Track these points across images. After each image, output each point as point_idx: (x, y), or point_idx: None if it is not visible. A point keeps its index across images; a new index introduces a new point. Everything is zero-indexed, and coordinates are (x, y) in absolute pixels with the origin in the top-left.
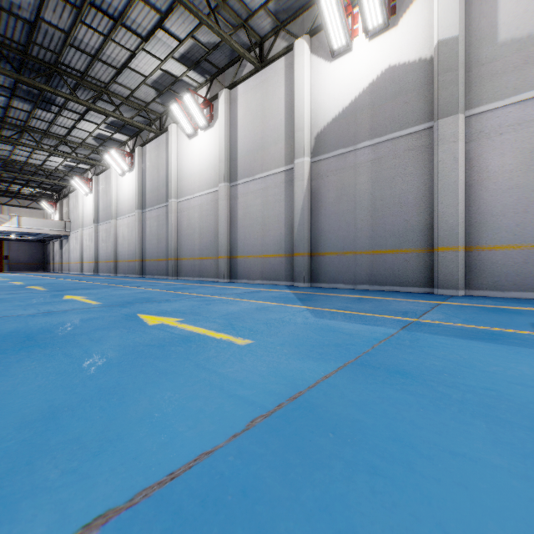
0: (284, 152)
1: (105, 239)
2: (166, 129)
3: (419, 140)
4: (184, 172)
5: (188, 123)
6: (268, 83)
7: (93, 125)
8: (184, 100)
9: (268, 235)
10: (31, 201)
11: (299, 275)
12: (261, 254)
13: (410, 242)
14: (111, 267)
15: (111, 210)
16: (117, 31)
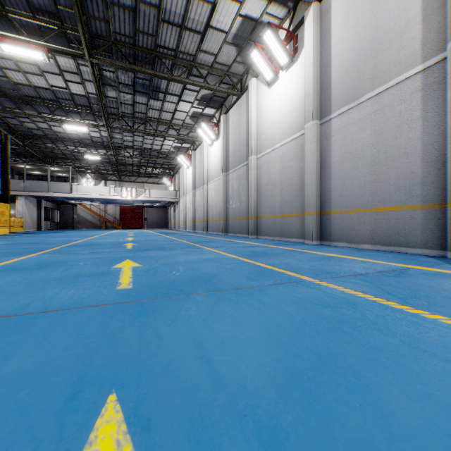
0: (419, 41)
1: (199, 202)
2: (246, 88)
3: None
4: (264, 125)
5: (268, 67)
6: None
7: (188, 105)
8: (264, 40)
9: (384, 179)
10: (158, 179)
11: None
12: (371, 207)
13: None
14: (203, 225)
15: (203, 177)
16: None
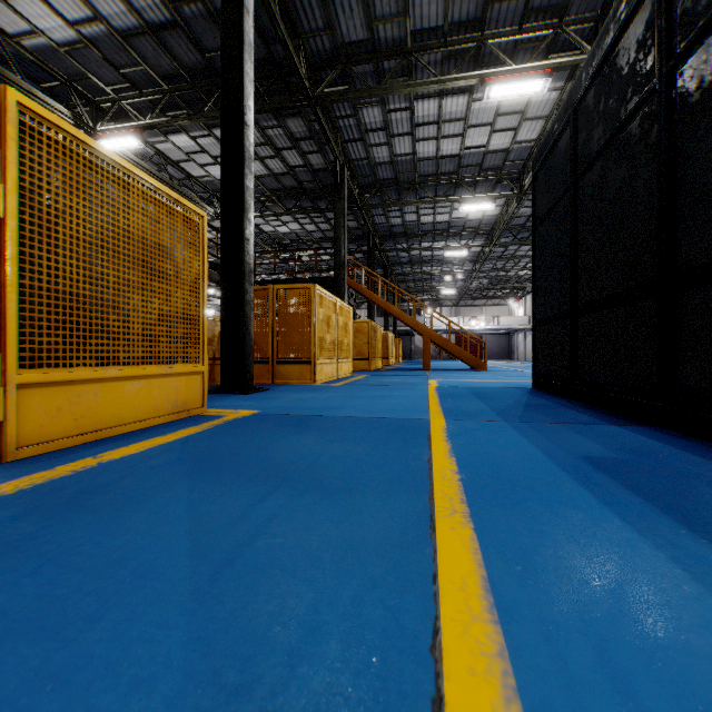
0: None
1: None
2: None
3: None
4: None
5: None
6: None
7: None
8: None
9: None
10: (499, 299)
11: None
12: None
13: None
14: None
15: None
16: None
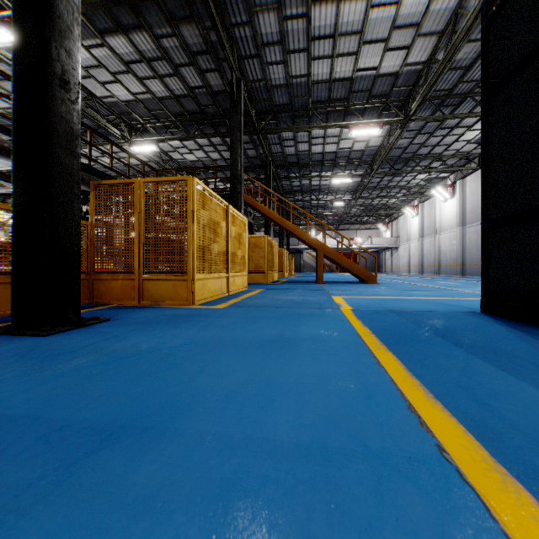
0: None
1: (429, 249)
2: None
3: None
4: None
5: None
6: None
7: (425, 175)
8: None
9: None
10: (370, 225)
11: None
12: None
13: None
14: (435, 269)
15: (435, 228)
16: (452, 130)
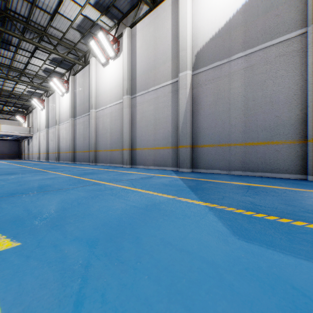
0: (170, 69)
1: (52, 138)
2: (89, 62)
3: (290, 46)
4: (100, 90)
5: (102, 54)
6: (158, 19)
7: (41, 61)
8: (98, 37)
9: (158, 133)
10: (11, 115)
11: (183, 163)
12: (153, 147)
13: (281, 135)
14: (55, 156)
15: (55, 119)
16: None
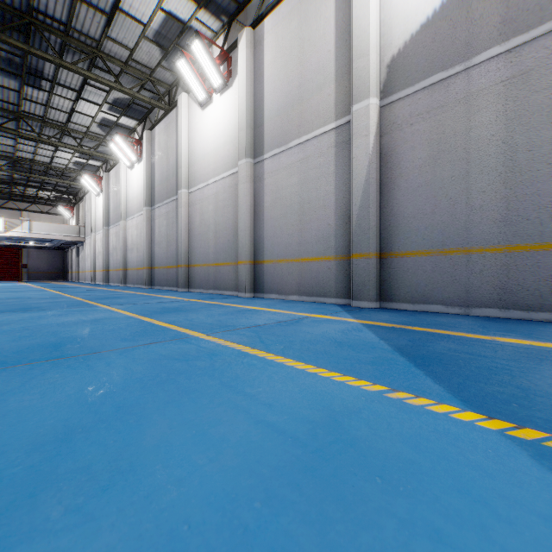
0: (333, 99)
1: (115, 244)
2: (176, 103)
3: None
4: (197, 153)
5: (200, 84)
6: (308, 3)
7: (94, 107)
8: (193, 50)
9: (308, 229)
10: (50, 206)
11: (361, 289)
12: (298, 257)
13: None
14: (120, 276)
15: (120, 210)
16: None
